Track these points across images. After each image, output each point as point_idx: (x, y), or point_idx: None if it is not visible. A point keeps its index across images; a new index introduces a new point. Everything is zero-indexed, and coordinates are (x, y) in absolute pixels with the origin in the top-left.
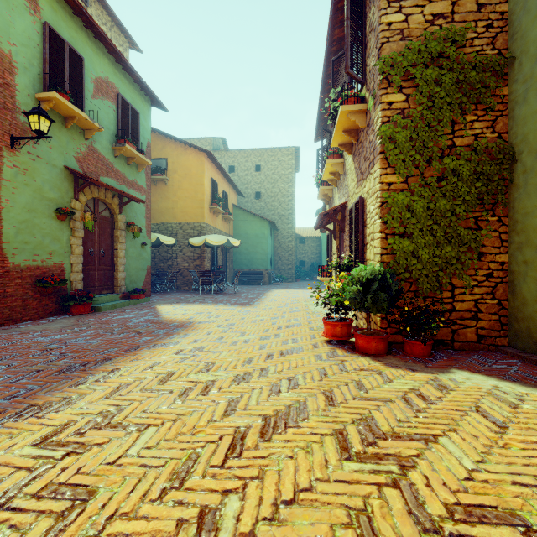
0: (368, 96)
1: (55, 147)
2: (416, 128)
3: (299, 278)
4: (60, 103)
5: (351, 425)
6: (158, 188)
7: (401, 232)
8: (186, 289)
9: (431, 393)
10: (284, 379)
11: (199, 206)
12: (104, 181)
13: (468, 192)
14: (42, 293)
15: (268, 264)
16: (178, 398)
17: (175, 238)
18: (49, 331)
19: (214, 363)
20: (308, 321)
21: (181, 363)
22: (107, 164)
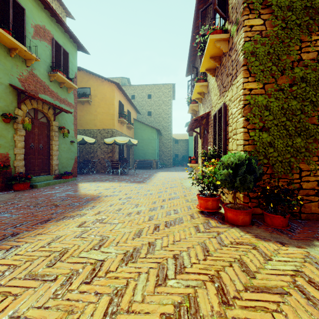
0: (231, 27)
1: (1, 69)
2: (272, 45)
3: (175, 165)
4: (4, 36)
5: None
6: (84, 106)
7: (259, 127)
8: (103, 172)
9: (318, 277)
10: (169, 258)
11: (111, 118)
12: (42, 97)
13: (314, 95)
14: None
15: (156, 156)
16: (58, 290)
17: (96, 139)
18: None
19: (108, 237)
20: (184, 195)
21: (78, 238)
22: (44, 85)
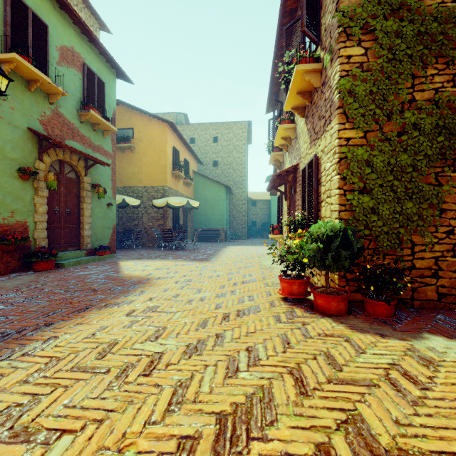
0: (324, 54)
1: (18, 108)
2: (376, 82)
3: (252, 236)
4: (22, 65)
5: (337, 435)
6: (125, 155)
7: (360, 189)
8: (151, 246)
9: (417, 370)
10: (242, 350)
11: (162, 171)
12: (70, 144)
13: (430, 147)
14: (3, 250)
15: (225, 224)
16: (113, 382)
17: (141, 200)
18: (3, 288)
19: (165, 328)
20: (262, 277)
21: (128, 329)
22: (73, 128)
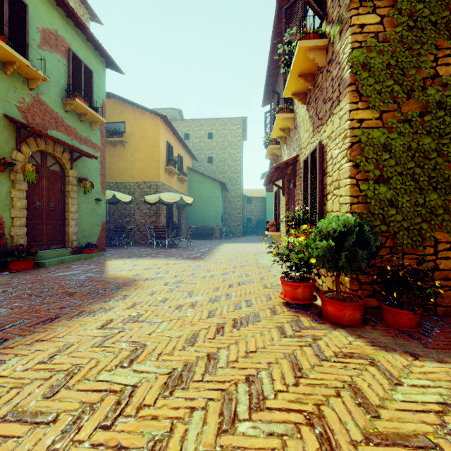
0: (330, 28)
1: None
2: (394, 53)
3: (247, 233)
4: None
5: None
6: (116, 149)
7: (375, 178)
8: (143, 244)
9: None
10: (240, 382)
11: (155, 167)
12: (53, 135)
13: None
14: None
15: (219, 221)
16: (57, 441)
17: (133, 196)
18: None
19: (144, 346)
20: (260, 277)
21: (98, 348)
22: (57, 117)
